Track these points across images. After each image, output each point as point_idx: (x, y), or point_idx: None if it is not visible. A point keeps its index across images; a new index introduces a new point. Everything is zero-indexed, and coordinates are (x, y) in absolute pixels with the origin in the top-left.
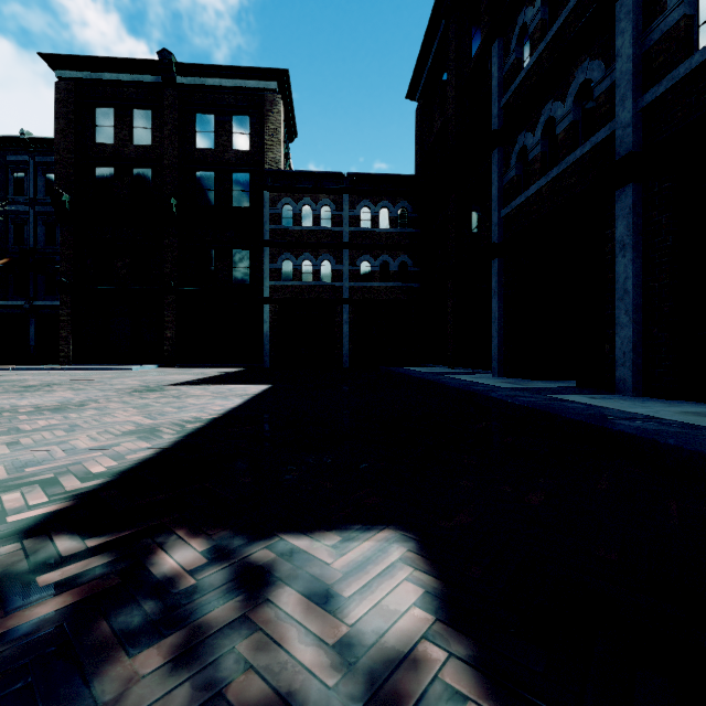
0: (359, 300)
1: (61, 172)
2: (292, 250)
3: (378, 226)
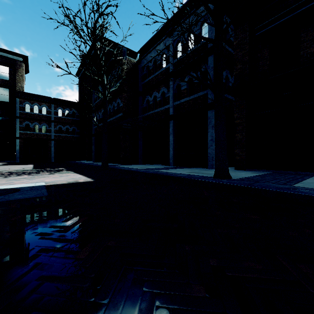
0: (57, 139)
1: None
2: (30, 121)
3: (65, 116)
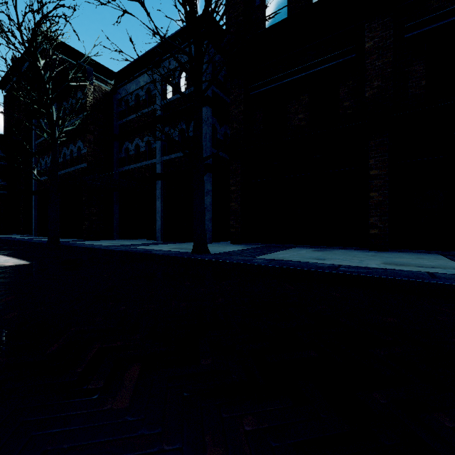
0: None
1: None
2: None
3: None
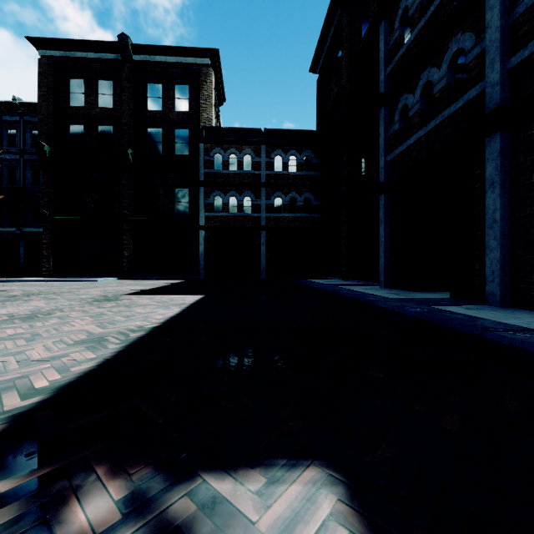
0: (273, 227)
1: (43, 129)
2: (222, 189)
3: (288, 170)
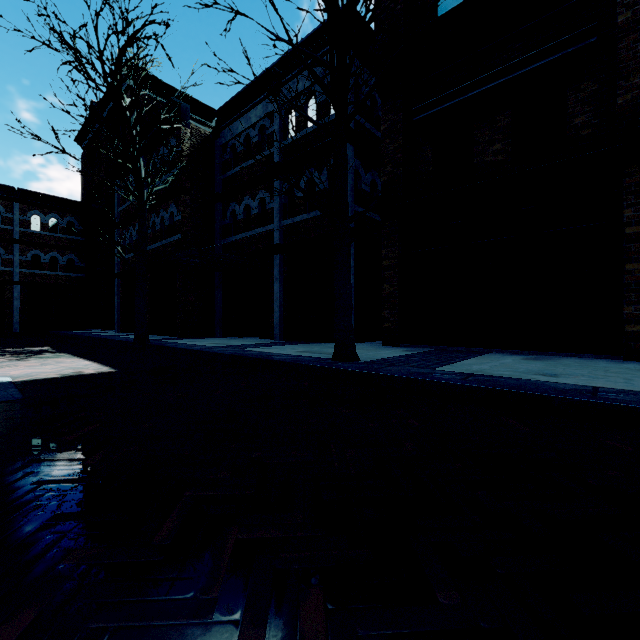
0: (30, 283)
1: None
2: None
3: (49, 231)
